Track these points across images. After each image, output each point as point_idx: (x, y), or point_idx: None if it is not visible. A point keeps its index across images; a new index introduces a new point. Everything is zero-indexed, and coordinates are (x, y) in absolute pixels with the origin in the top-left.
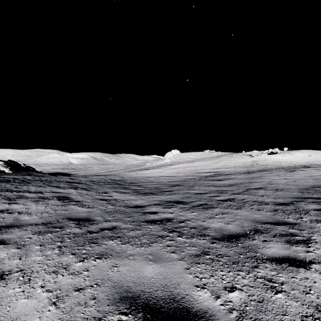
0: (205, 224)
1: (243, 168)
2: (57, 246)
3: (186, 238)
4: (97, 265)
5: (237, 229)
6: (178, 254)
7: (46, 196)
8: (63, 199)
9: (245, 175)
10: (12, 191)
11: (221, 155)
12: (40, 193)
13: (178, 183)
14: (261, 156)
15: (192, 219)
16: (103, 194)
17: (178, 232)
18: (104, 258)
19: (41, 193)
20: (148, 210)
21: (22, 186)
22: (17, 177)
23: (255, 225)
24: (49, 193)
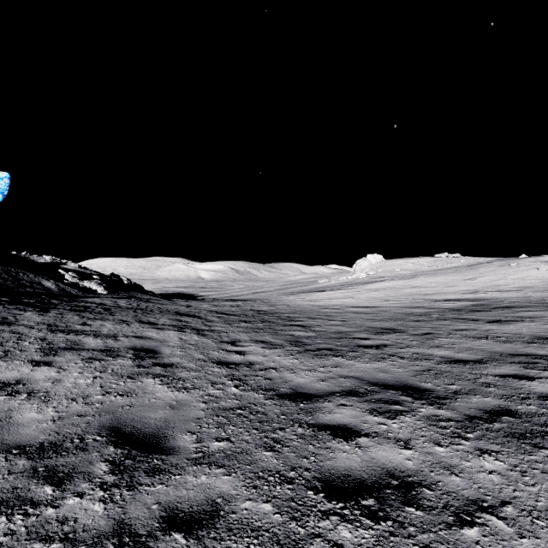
0: None
1: (545, 293)
2: None
3: None
4: None
5: None
6: None
7: (119, 346)
8: (143, 356)
9: None
10: (69, 332)
11: (477, 264)
12: (112, 339)
13: (391, 324)
14: None
15: (503, 503)
16: (227, 347)
17: None
18: None
19: (114, 338)
20: (328, 416)
21: (94, 322)
22: (106, 301)
23: None
24: (128, 340)
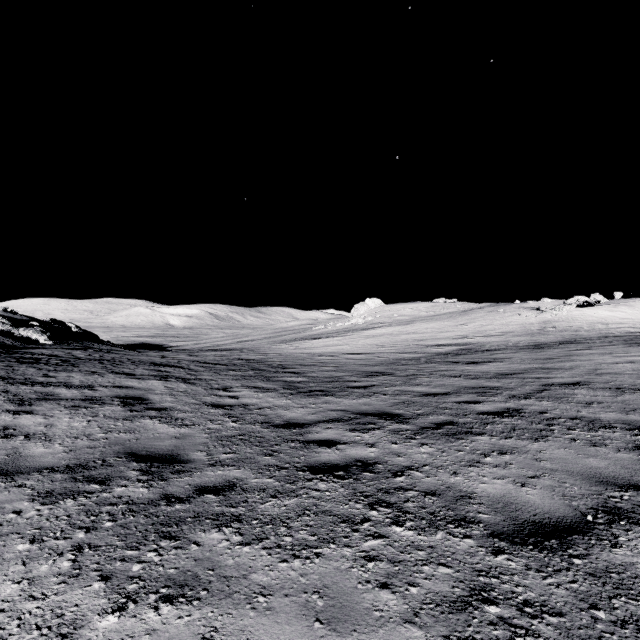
0: (462, 483)
1: (522, 337)
2: (74, 545)
3: (417, 530)
4: (159, 630)
5: (556, 506)
6: (401, 593)
7: (100, 395)
8: (132, 403)
9: (529, 352)
10: (33, 384)
11: (471, 309)
12: (89, 389)
13: (381, 368)
14: (561, 311)
15: (424, 465)
16: (219, 393)
17: (394, 509)
18: (185, 600)
19: (91, 388)
20: (316, 435)
21: (57, 373)
22: (58, 353)
23: (602, 494)
24: (108, 390)
